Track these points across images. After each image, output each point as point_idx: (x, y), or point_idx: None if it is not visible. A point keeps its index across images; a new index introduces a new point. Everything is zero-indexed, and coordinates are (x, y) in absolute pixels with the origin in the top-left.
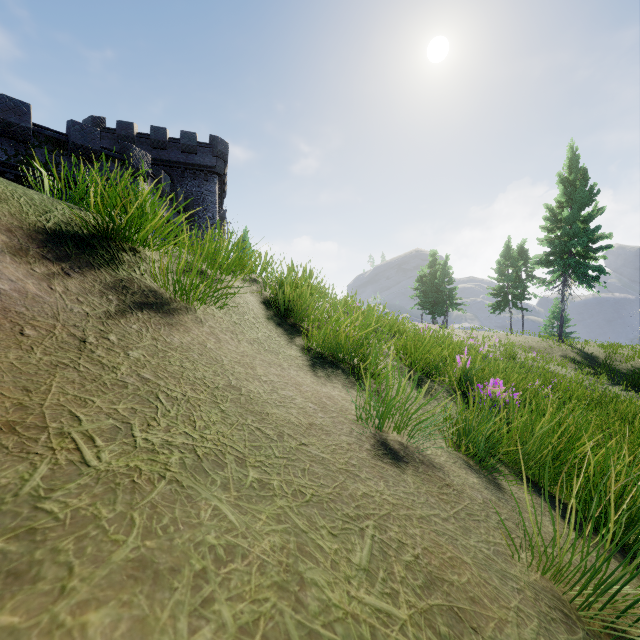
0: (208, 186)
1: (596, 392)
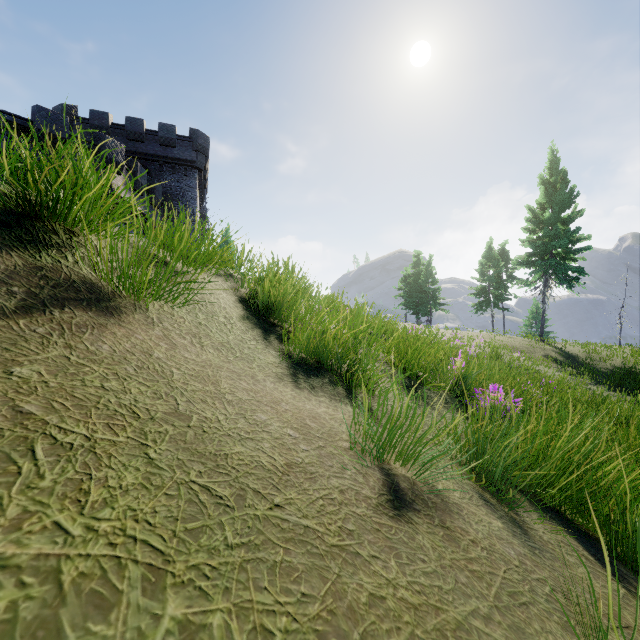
0: (188, 181)
1: (586, 394)
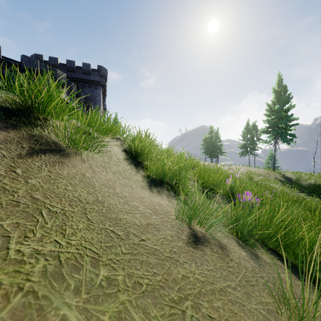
0: (97, 91)
1: (294, 197)
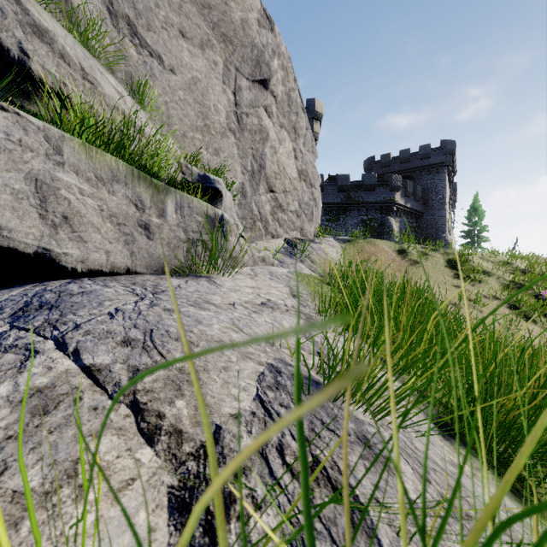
0: (439, 176)
1: None
